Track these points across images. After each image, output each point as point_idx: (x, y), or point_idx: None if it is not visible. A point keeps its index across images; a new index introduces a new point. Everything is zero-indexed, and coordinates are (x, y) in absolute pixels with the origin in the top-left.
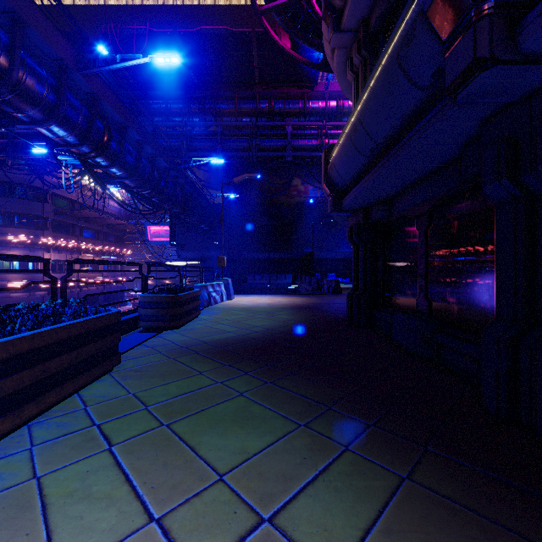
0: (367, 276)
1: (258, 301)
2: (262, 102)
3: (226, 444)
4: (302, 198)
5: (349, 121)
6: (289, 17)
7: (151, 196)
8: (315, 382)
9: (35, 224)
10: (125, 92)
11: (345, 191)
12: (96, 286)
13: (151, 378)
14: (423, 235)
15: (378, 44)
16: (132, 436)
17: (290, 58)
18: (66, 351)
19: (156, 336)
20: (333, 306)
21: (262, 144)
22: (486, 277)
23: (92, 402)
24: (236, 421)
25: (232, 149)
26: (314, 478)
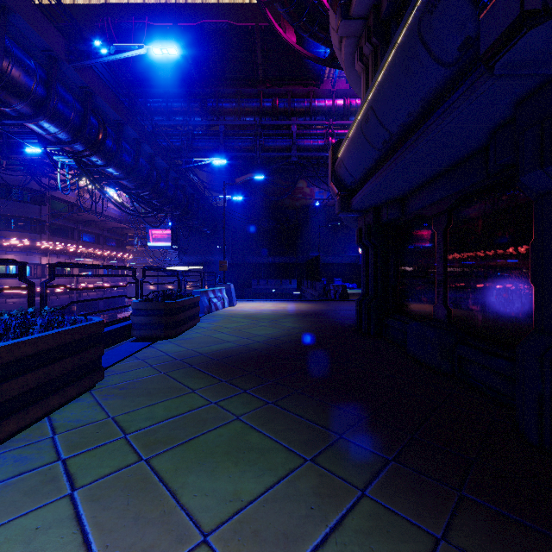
0: (377, 281)
1: (262, 307)
2: (266, 101)
3: (215, 487)
4: (308, 201)
5: (359, 111)
6: (294, 9)
7: (150, 198)
8: (323, 402)
9: (32, 228)
10: (124, 90)
11: (354, 190)
12: (95, 292)
13: (136, 398)
14: (442, 236)
15: (390, 31)
16: (102, 476)
17: (296, 54)
18: (32, 368)
19: (149, 347)
20: (340, 312)
21: (266, 144)
22: (518, 282)
23: (63, 429)
24: (230, 454)
25: (235, 149)
26: (324, 538)
